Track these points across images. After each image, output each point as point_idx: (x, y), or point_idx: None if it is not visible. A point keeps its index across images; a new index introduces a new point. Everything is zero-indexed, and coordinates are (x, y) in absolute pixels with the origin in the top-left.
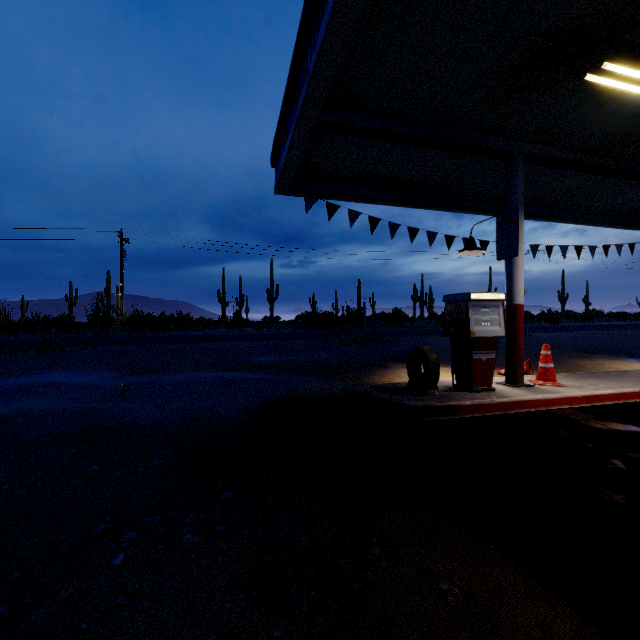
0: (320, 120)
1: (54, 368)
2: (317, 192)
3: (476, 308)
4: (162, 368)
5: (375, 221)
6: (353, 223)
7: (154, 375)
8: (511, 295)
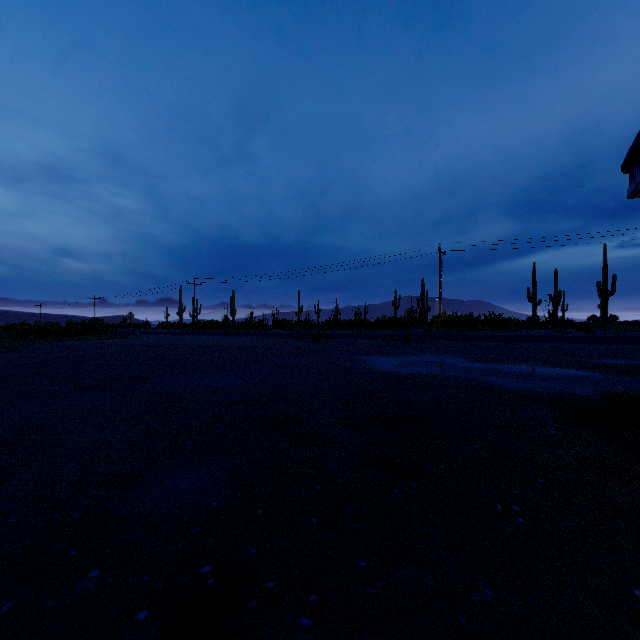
0: None
1: (423, 353)
2: None
3: None
4: (501, 360)
5: None
6: None
7: (498, 364)
8: None
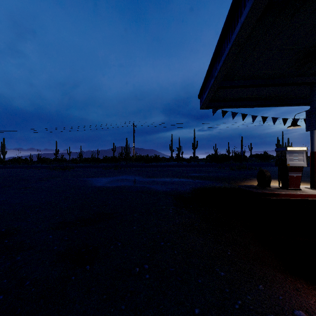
0: (218, 86)
1: (123, 174)
2: (217, 106)
3: (290, 154)
4: (156, 176)
5: (244, 115)
6: (233, 117)
7: (155, 178)
8: (312, 147)
